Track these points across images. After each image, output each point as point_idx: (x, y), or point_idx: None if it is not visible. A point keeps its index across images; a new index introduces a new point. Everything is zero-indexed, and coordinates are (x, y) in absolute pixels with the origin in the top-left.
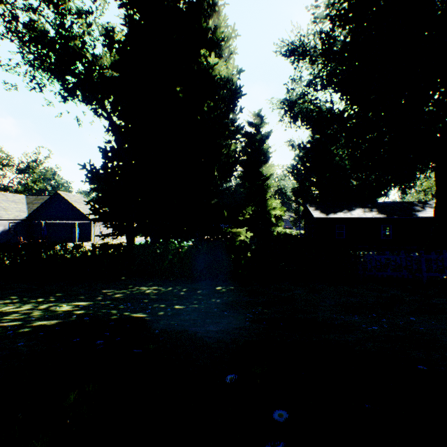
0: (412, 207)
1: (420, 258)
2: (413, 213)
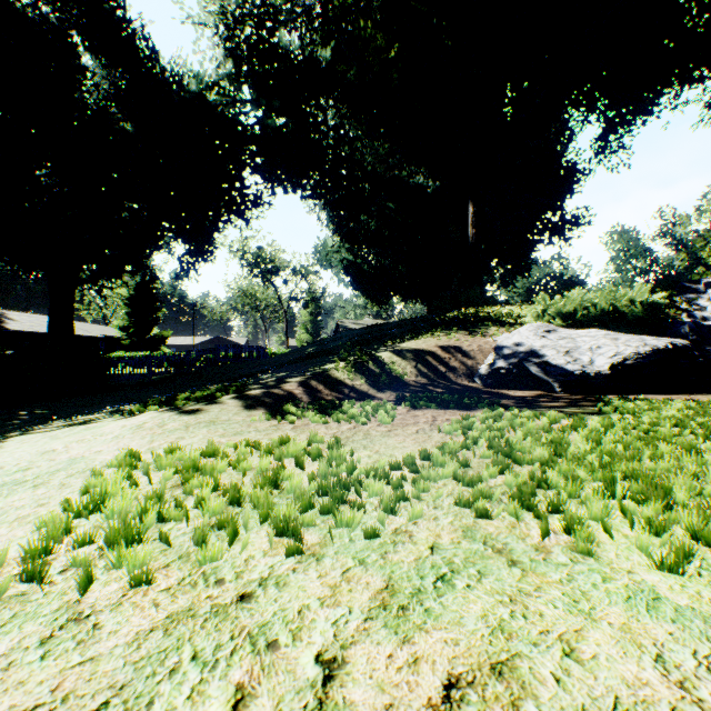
0: None
1: (149, 361)
2: None
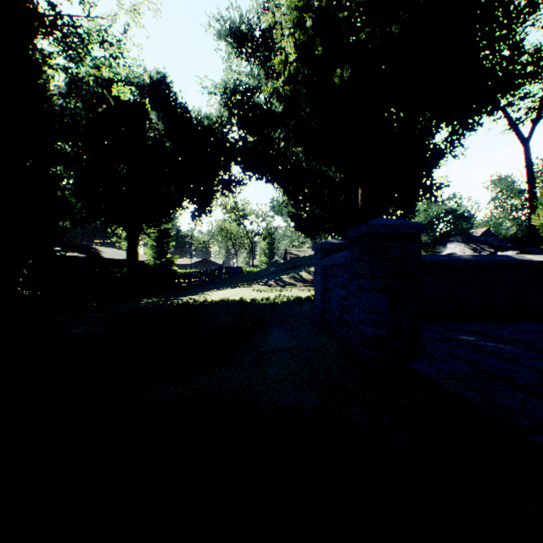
0: (90, 249)
1: (189, 275)
2: (100, 255)
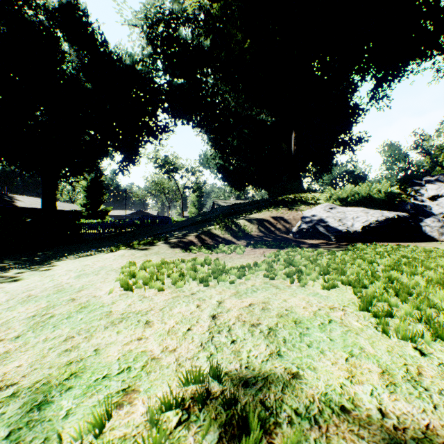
0: (3, 197)
1: (103, 225)
2: (12, 203)
